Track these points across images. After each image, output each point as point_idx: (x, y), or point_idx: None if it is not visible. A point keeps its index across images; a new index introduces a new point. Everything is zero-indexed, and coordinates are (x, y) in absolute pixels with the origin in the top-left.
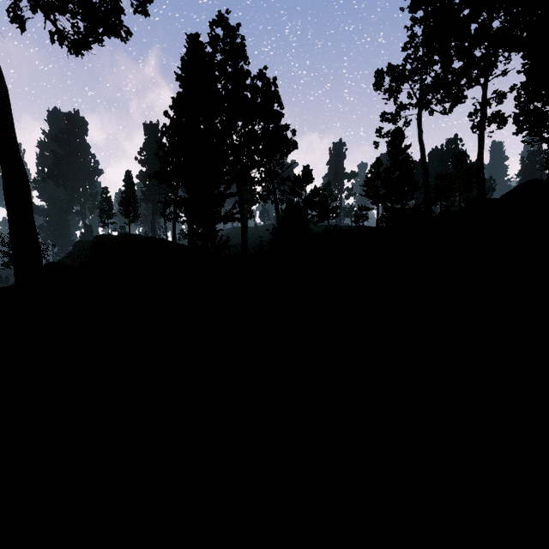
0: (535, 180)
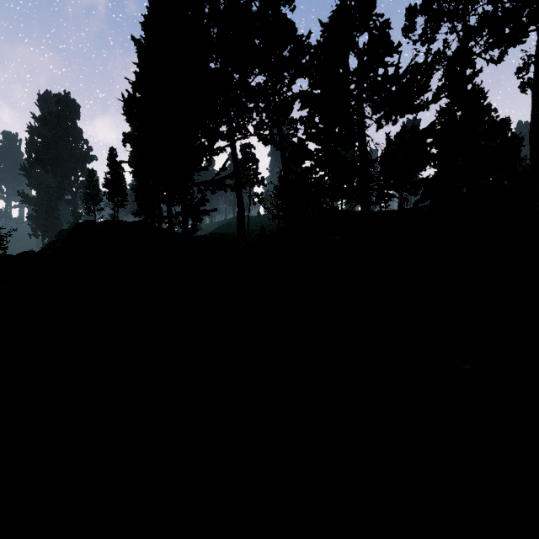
0: None
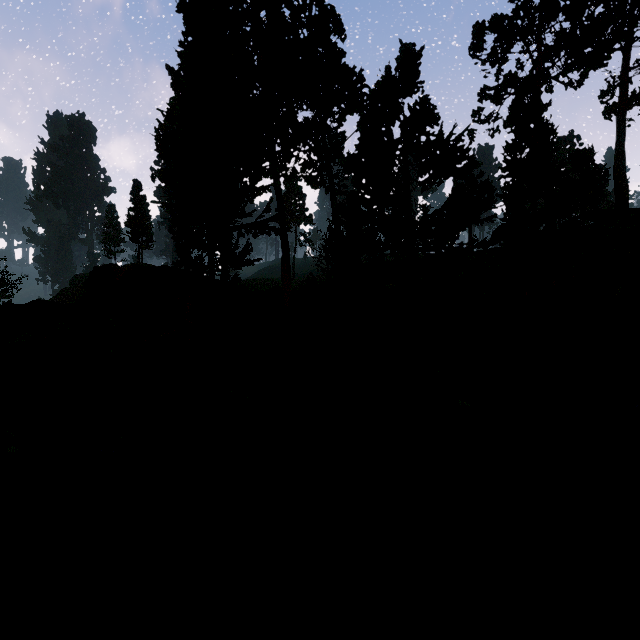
0: None
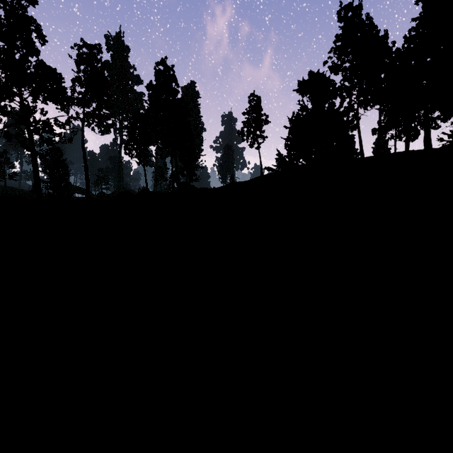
0: (127, 191)
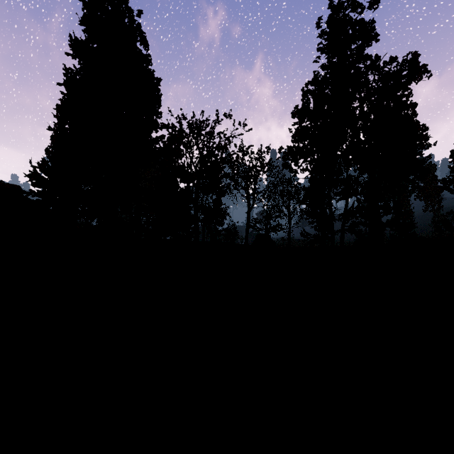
0: None
